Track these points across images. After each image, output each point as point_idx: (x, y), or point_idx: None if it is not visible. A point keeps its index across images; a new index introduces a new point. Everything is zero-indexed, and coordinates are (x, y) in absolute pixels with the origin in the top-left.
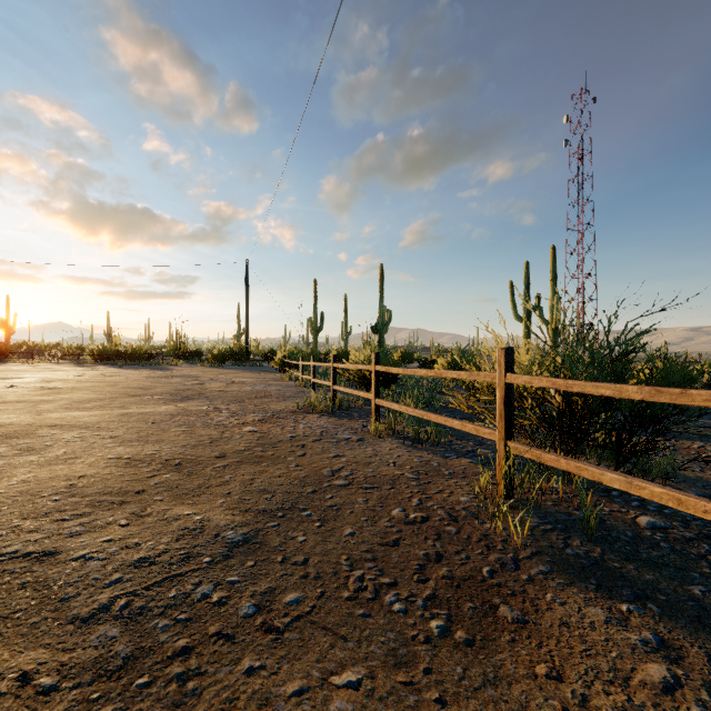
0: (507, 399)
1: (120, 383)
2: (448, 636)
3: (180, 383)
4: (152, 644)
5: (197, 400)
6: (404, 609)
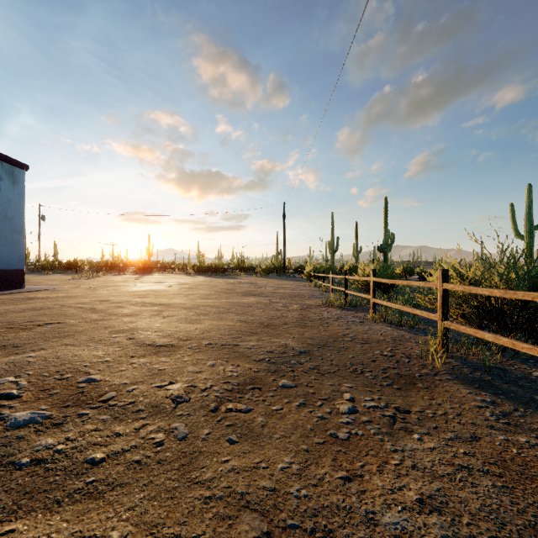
0: (443, 297)
1: (217, 286)
2: (390, 385)
3: (248, 287)
4: (281, 369)
5: (261, 297)
6: (373, 377)
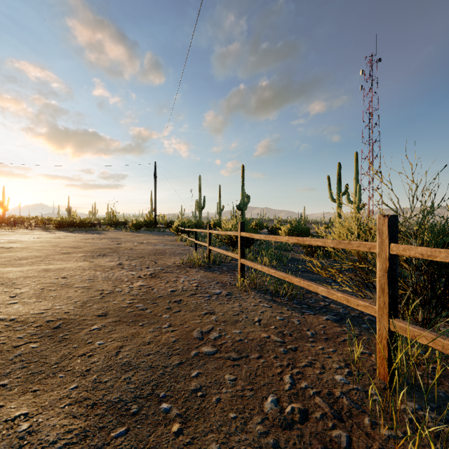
0: (391, 272)
1: (61, 244)
2: None
3: (104, 243)
4: None
5: (110, 257)
6: None
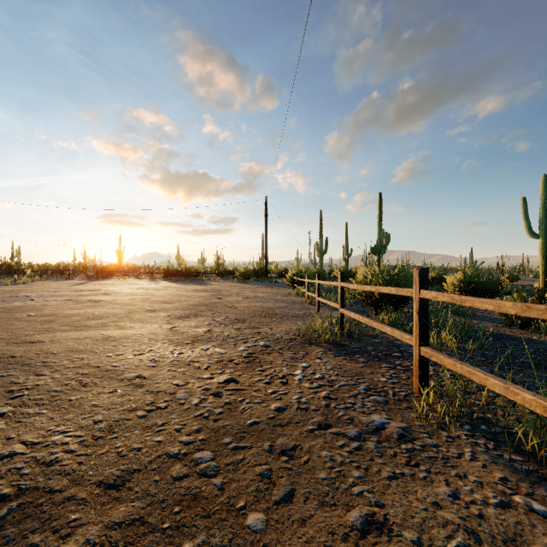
0: None
1: (154, 297)
2: None
3: (202, 297)
4: None
5: (200, 318)
6: None
